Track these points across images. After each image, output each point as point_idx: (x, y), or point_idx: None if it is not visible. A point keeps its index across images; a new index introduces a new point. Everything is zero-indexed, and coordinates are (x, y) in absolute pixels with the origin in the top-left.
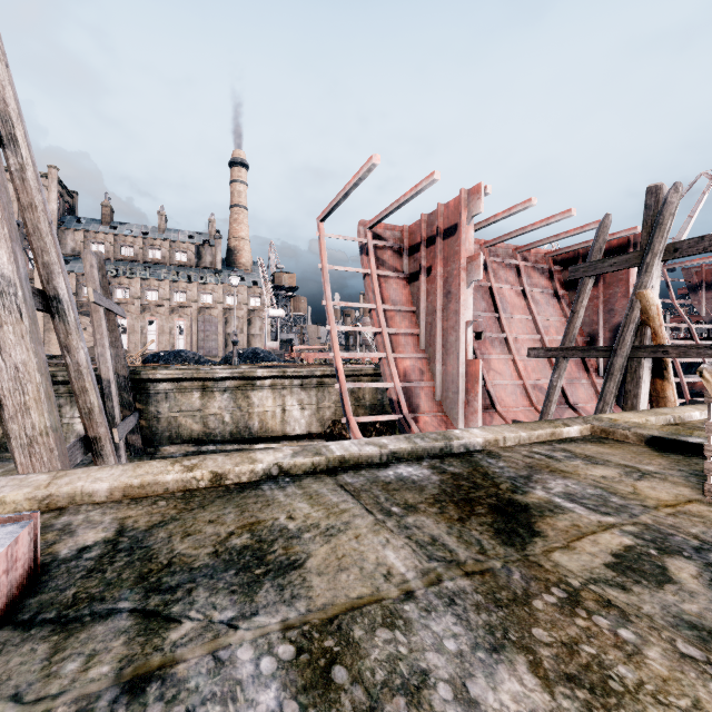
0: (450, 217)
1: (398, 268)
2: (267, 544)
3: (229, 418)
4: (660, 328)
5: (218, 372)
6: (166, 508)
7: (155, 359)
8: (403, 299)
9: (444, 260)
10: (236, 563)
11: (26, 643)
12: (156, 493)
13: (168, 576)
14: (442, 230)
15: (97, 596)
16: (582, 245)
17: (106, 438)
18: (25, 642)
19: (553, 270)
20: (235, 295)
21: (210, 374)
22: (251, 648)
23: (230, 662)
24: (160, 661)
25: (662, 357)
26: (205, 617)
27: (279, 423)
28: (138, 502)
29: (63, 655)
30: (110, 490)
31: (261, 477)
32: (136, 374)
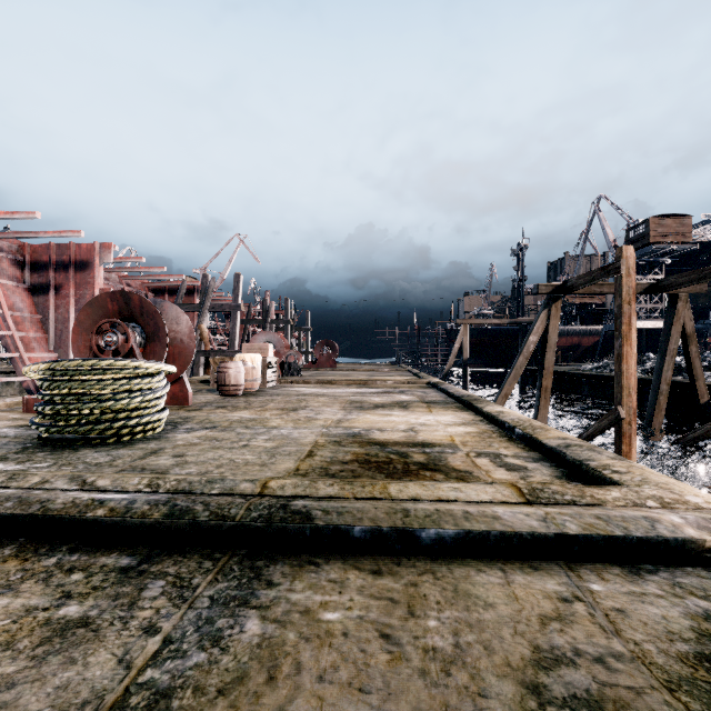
0: (82, 255)
1: (20, 279)
2: None
3: None
4: (208, 343)
5: None
6: None
7: None
8: (28, 307)
9: (77, 285)
10: None
11: None
12: None
13: None
14: (74, 262)
15: None
16: (168, 284)
17: None
18: None
19: (149, 296)
20: None
21: None
22: None
23: None
24: None
25: (208, 356)
26: None
27: None
28: None
29: None
30: None
31: None
32: None
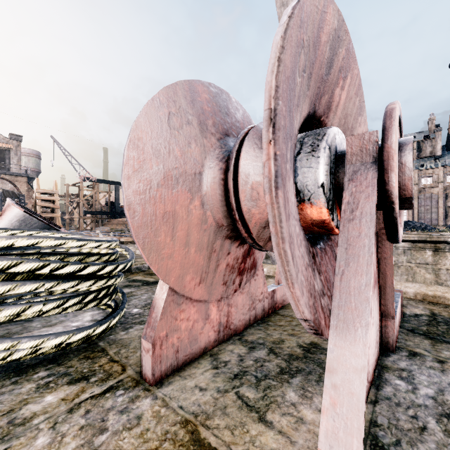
0: None
1: None
2: None
3: None
4: None
5: (449, 237)
6: None
7: None
8: None
9: None
10: None
11: (416, 337)
12: (443, 303)
13: None
14: None
15: (440, 334)
16: None
17: None
18: (415, 336)
19: None
20: None
21: (442, 238)
22: None
23: None
24: None
25: None
26: None
27: None
28: (434, 304)
29: (438, 347)
30: (415, 293)
31: None
32: None
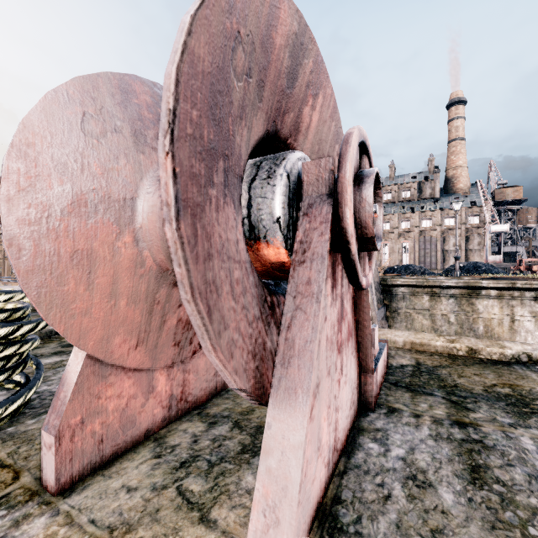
0: None
1: None
2: (528, 399)
3: (454, 319)
4: None
5: (444, 281)
6: (440, 360)
7: (390, 271)
8: None
9: None
10: (504, 400)
11: (398, 390)
12: (429, 351)
13: (457, 391)
14: None
15: (421, 386)
16: None
17: (375, 319)
18: (397, 390)
19: None
20: (456, 218)
21: (437, 283)
22: (530, 440)
23: (516, 439)
24: (469, 421)
25: None
26: (490, 416)
27: (506, 331)
28: (420, 352)
29: (417, 400)
30: (404, 342)
31: (510, 360)
32: (384, 281)
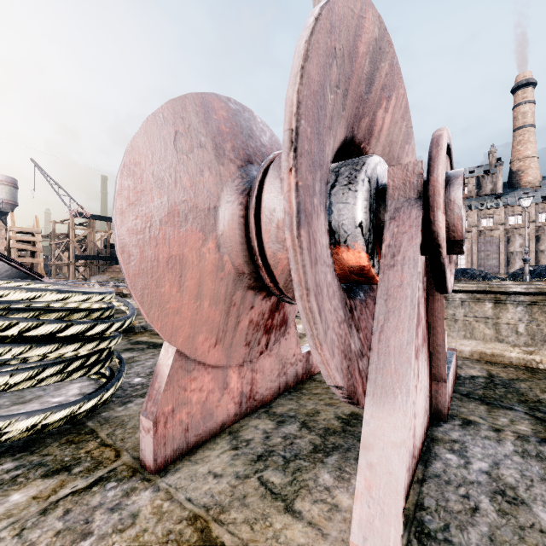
0: None
1: None
2: None
3: (523, 330)
4: None
5: (511, 287)
6: (516, 372)
7: None
8: None
9: None
10: None
11: (471, 402)
12: (502, 362)
13: (542, 407)
14: None
15: (497, 399)
16: None
17: None
18: (470, 402)
19: None
20: (525, 215)
21: (502, 288)
22: None
23: None
24: None
25: None
26: None
27: None
28: (492, 364)
29: (495, 414)
30: (471, 352)
31: None
32: None
